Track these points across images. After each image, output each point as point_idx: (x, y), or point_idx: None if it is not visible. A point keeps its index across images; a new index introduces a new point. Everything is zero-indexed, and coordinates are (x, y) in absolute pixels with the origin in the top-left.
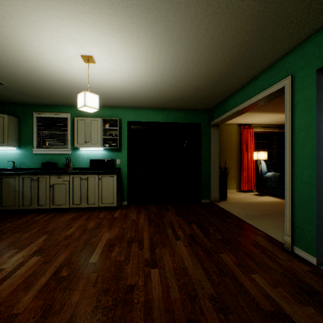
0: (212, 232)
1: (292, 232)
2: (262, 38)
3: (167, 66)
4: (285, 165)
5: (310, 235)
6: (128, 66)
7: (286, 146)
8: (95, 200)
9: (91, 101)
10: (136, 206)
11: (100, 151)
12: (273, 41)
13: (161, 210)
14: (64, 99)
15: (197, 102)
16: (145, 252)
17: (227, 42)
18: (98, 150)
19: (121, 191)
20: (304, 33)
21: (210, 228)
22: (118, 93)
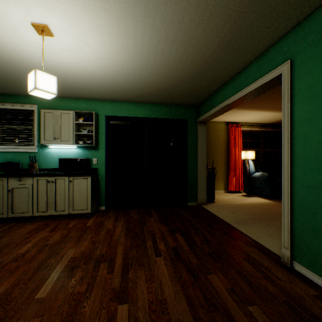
0: (199, 243)
1: (292, 244)
2: (259, 9)
3: (145, 45)
4: (283, 166)
5: (314, 250)
6: (98, 43)
7: (284, 143)
8: (65, 206)
9: (45, 83)
10: (115, 211)
11: (73, 149)
12: (271, 15)
13: (142, 215)
14: (27, 87)
15: (182, 96)
16: (115, 276)
17: (217, 13)
18: (71, 148)
19: (99, 195)
20: (309, 5)
21: (197, 238)
22: (92, 81)
